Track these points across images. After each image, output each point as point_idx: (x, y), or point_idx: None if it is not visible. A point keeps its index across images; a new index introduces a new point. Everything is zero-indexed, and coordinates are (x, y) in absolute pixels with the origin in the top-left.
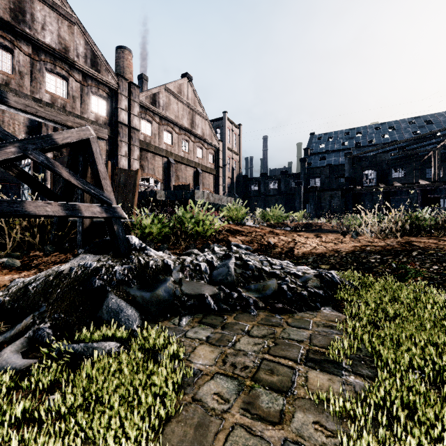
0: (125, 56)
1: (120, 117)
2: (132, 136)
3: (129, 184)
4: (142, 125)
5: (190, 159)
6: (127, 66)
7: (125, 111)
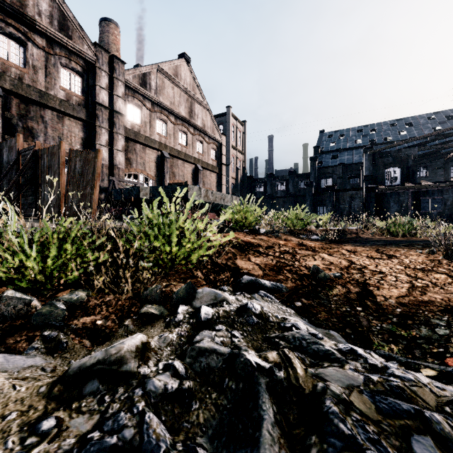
0: (110, 30)
1: (98, 97)
2: (114, 121)
3: (86, 172)
4: (129, 111)
5: (188, 154)
6: (112, 42)
7: (106, 90)
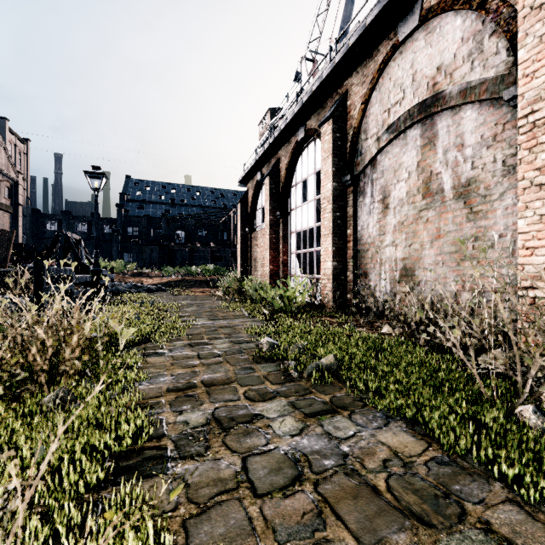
0: None
1: None
2: None
3: (1, 240)
4: None
5: None
6: None
7: None
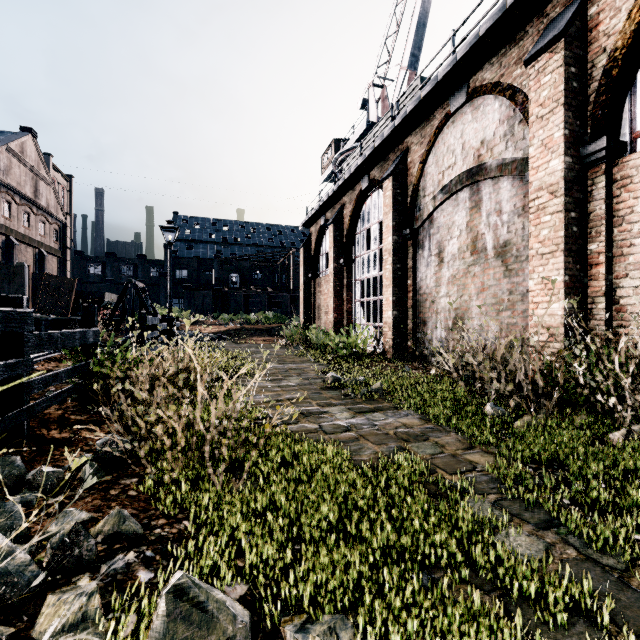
0: None
1: None
2: None
3: (63, 288)
4: None
5: (32, 236)
6: None
7: None
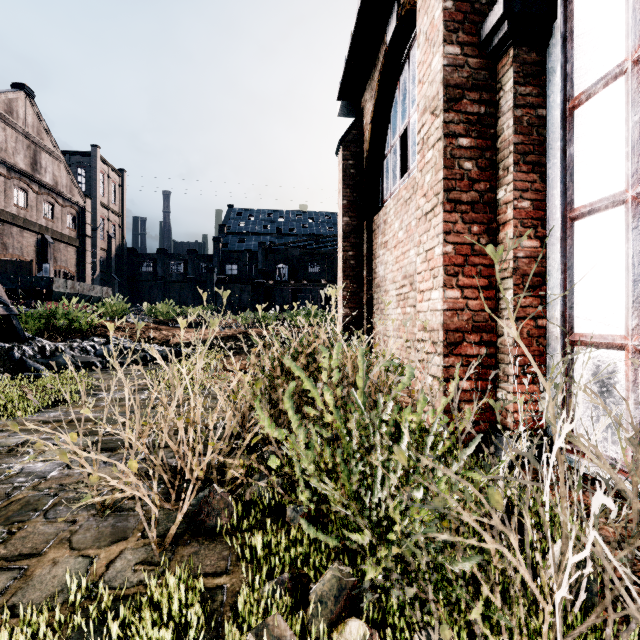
0: None
1: None
2: None
3: None
4: None
5: (30, 219)
6: None
7: None
